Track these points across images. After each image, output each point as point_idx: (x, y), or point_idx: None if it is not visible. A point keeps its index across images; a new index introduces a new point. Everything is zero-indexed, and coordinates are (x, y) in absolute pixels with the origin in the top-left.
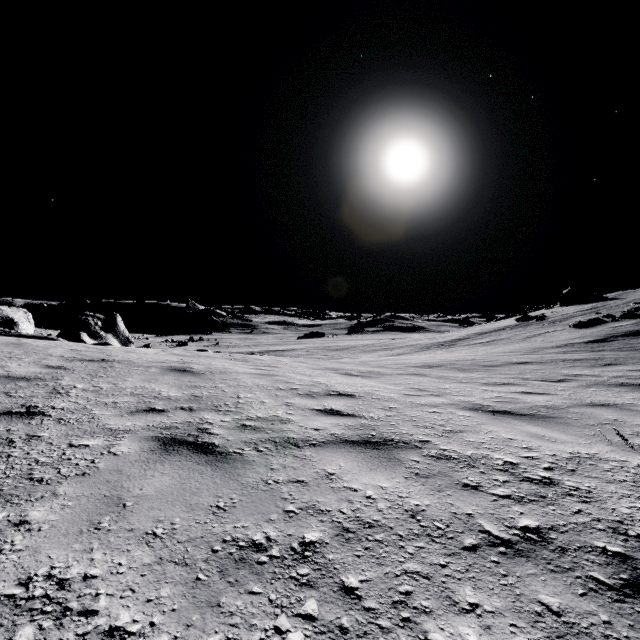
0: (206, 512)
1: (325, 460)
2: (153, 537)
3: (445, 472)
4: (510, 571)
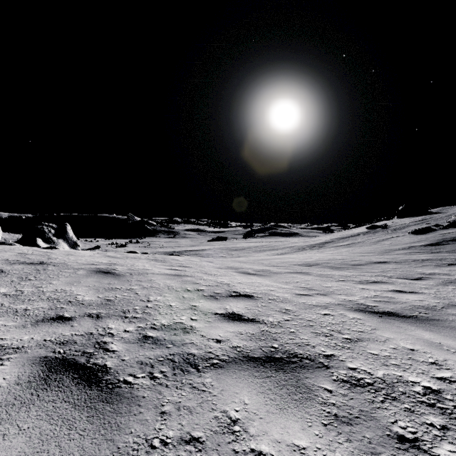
0: None
1: (227, 393)
2: None
3: (367, 411)
4: None
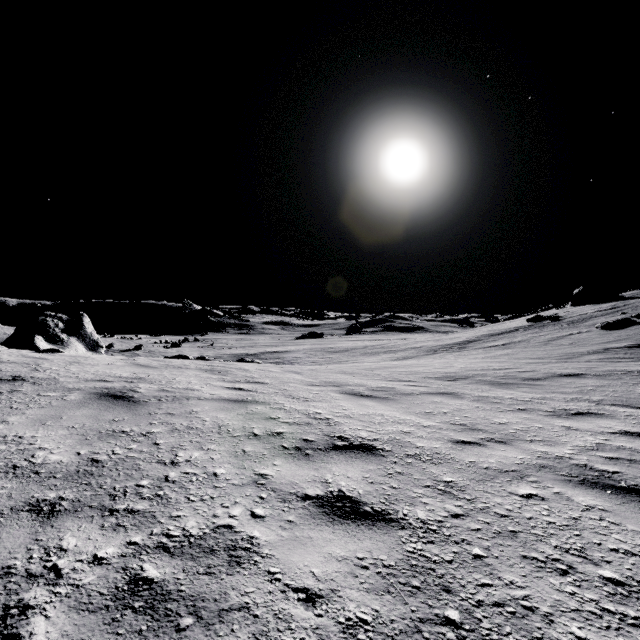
0: None
1: None
2: None
3: None
4: None
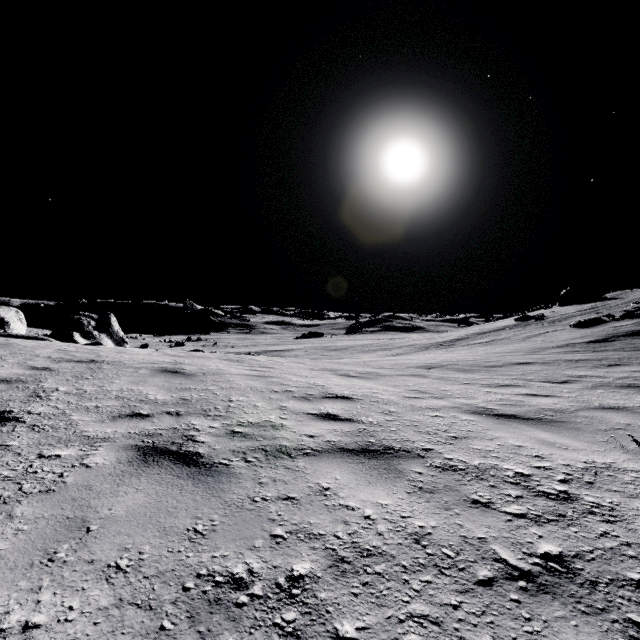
0: (181, 537)
1: (319, 472)
2: (115, 571)
3: (451, 486)
4: (534, 613)
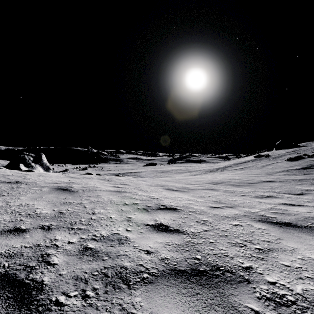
0: None
1: None
2: None
3: None
4: None
